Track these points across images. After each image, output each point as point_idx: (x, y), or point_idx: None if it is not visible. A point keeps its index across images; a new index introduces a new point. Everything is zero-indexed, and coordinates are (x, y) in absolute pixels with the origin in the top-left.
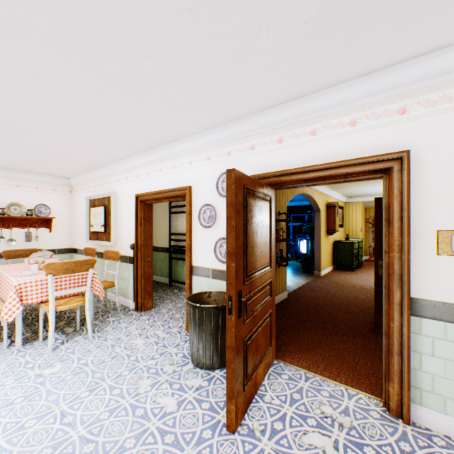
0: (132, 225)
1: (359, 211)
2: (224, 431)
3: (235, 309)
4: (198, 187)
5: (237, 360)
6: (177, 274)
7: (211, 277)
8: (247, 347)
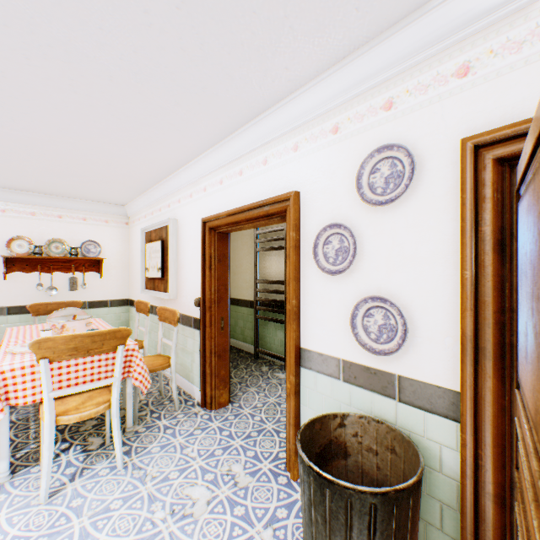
0: (197, 269)
1: None
2: None
3: None
4: (313, 192)
5: None
6: (266, 341)
7: (342, 377)
8: None
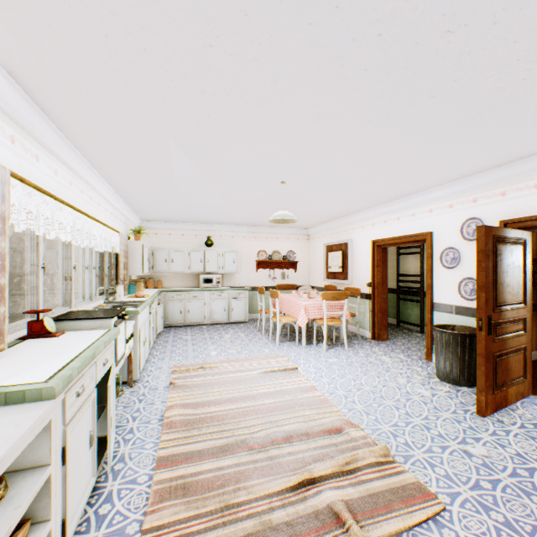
0: (367, 267)
1: None
2: (474, 414)
3: (484, 327)
4: (439, 232)
5: (486, 365)
6: (404, 315)
7: (454, 313)
8: (495, 362)
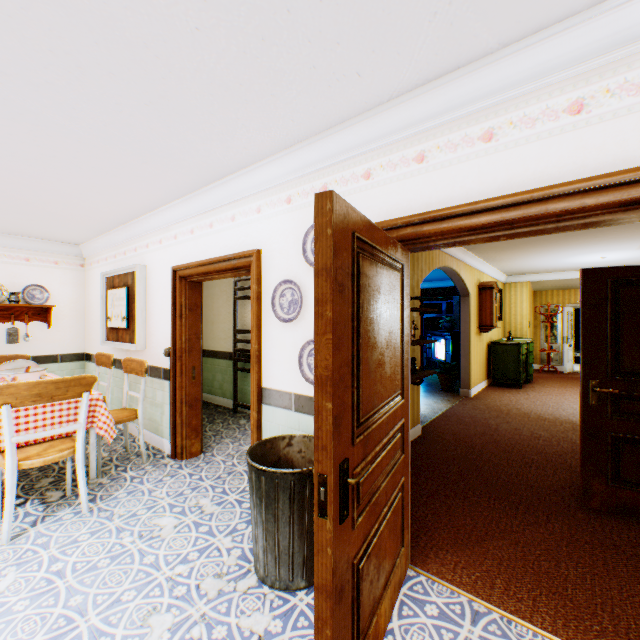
0: (168, 318)
1: (526, 296)
2: None
3: (333, 505)
4: (272, 251)
5: (338, 614)
6: (246, 394)
7: (294, 408)
8: (359, 575)
